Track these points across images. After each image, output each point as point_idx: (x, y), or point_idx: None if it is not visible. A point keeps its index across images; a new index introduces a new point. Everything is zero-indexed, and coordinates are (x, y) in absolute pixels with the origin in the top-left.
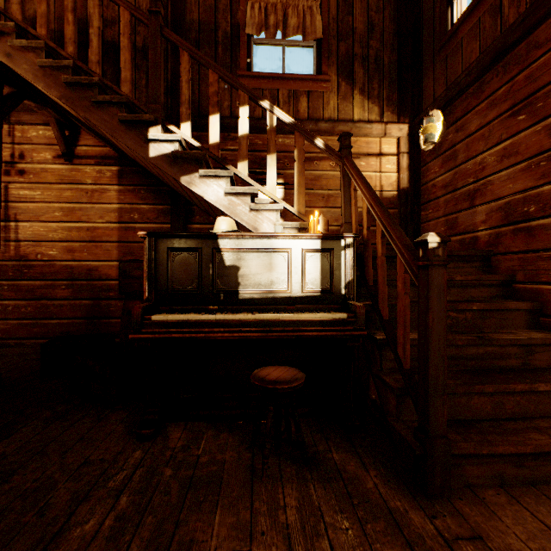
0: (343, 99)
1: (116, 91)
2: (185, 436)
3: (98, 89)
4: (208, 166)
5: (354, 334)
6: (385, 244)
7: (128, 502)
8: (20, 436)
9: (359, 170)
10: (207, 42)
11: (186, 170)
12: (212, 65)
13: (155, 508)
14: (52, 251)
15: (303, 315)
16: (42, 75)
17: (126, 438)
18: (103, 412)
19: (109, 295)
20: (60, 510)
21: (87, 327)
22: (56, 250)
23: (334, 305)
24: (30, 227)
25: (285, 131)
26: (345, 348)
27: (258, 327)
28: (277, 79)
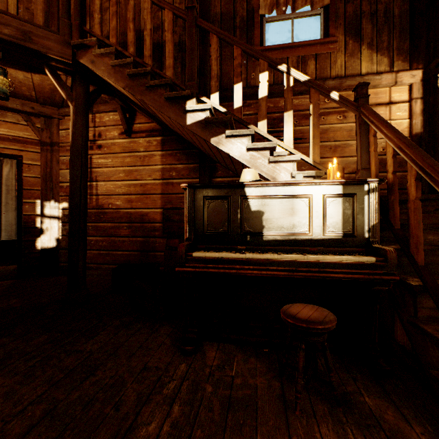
0: (351, 56)
1: (162, 76)
2: (219, 356)
3: (150, 76)
4: (232, 128)
5: (384, 278)
6: (420, 186)
7: (180, 411)
8: (100, 338)
9: (380, 115)
10: (227, 29)
11: (215, 133)
12: (236, 41)
13: (202, 422)
14: (118, 202)
15: (328, 257)
16: (113, 72)
17: (172, 351)
18: (154, 326)
19: (155, 234)
20: (130, 407)
21: (140, 258)
22: (120, 201)
23: (357, 248)
24: (105, 185)
25: (294, 92)
26: (371, 291)
27: (284, 267)
28: (287, 49)
